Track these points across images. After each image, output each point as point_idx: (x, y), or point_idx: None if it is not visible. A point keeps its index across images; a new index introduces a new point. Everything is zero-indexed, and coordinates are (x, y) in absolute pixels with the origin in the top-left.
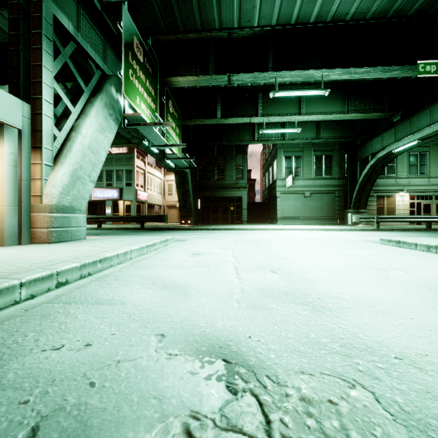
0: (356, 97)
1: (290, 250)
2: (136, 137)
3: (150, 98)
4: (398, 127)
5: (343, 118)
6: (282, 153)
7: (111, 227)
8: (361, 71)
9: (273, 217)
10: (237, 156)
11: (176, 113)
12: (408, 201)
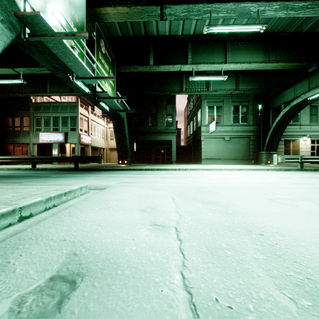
0: (276, 48)
1: (311, 234)
2: (60, 69)
3: (73, 22)
4: (312, 77)
5: (265, 67)
6: (205, 103)
7: (46, 167)
8: (298, 6)
9: (197, 158)
10: (167, 106)
11: (109, 56)
12: (309, 144)
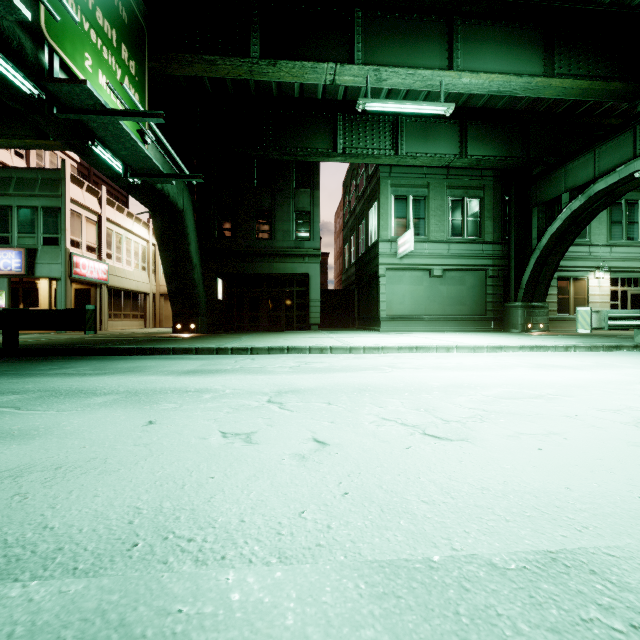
0: (569, 45)
1: None
2: None
3: None
4: None
5: (542, 91)
6: (389, 189)
7: None
8: None
9: (369, 317)
10: (298, 191)
11: (120, 3)
12: (608, 288)
